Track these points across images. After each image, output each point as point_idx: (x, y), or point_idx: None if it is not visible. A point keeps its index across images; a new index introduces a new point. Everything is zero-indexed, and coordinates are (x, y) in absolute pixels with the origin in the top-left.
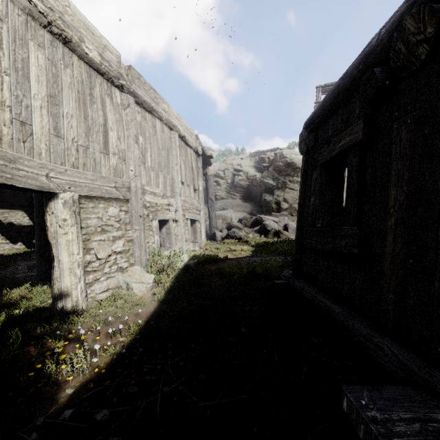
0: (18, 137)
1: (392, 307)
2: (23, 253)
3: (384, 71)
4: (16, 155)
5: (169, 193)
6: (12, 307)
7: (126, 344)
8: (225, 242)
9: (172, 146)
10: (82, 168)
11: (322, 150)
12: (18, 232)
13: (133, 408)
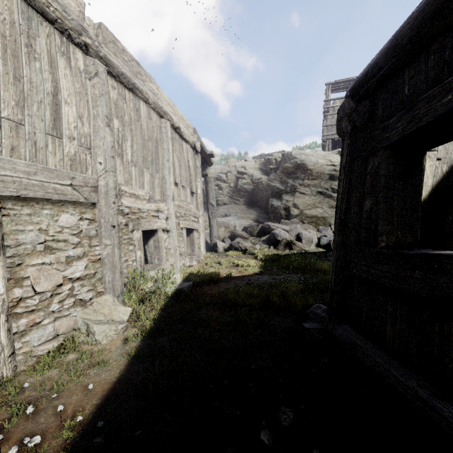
0: None
1: None
2: None
3: None
4: None
5: (158, 196)
6: None
7: None
8: (228, 254)
9: (162, 137)
10: (9, 153)
11: (391, 121)
12: None
13: None
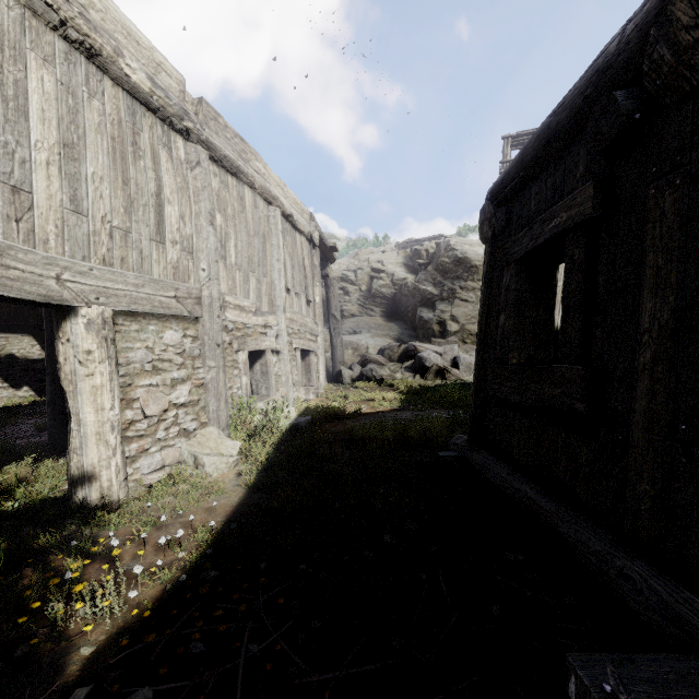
0: (8, 213)
1: (648, 506)
2: (31, 404)
3: (632, 96)
4: (4, 242)
5: (266, 307)
6: (2, 497)
7: (188, 563)
8: (358, 386)
9: (270, 230)
10: (120, 265)
11: (520, 236)
12: (22, 369)
13: (195, 684)
